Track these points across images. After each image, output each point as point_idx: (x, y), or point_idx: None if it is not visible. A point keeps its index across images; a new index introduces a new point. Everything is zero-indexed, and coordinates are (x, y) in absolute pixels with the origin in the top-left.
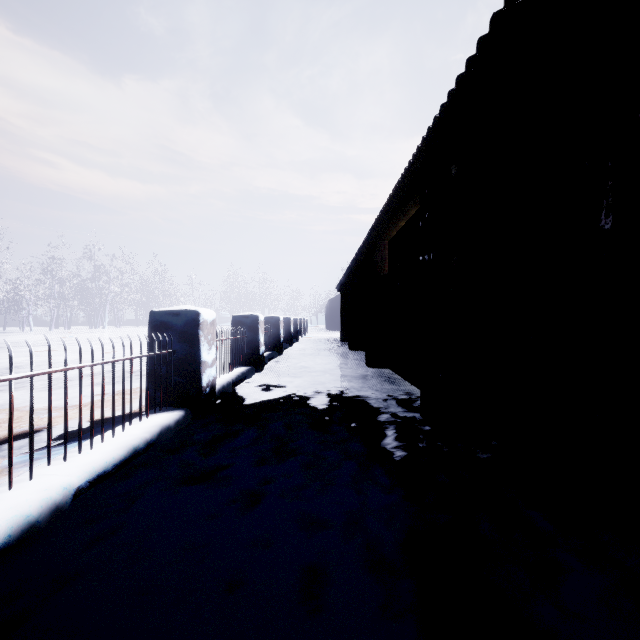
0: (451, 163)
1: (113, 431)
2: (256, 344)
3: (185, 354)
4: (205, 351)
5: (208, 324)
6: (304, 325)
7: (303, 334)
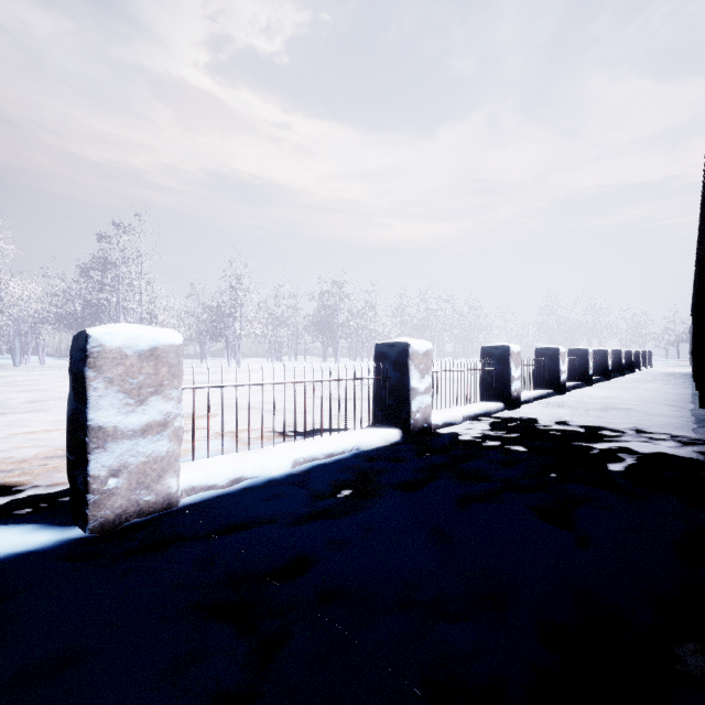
0: (704, 273)
1: (534, 388)
2: (586, 368)
3: (552, 366)
4: (561, 366)
5: (562, 354)
6: (644, 358)
7: (642, 368)
